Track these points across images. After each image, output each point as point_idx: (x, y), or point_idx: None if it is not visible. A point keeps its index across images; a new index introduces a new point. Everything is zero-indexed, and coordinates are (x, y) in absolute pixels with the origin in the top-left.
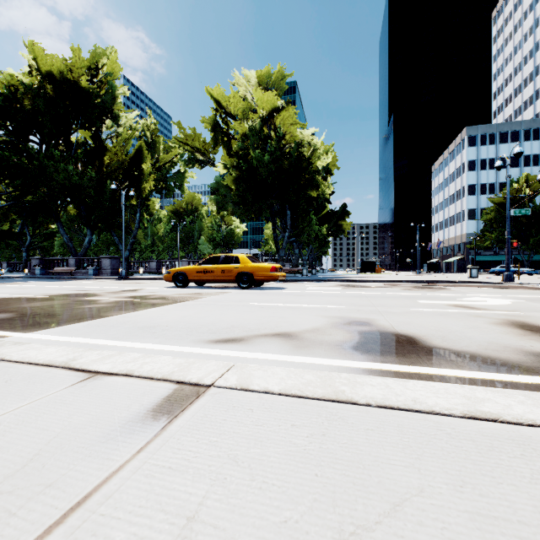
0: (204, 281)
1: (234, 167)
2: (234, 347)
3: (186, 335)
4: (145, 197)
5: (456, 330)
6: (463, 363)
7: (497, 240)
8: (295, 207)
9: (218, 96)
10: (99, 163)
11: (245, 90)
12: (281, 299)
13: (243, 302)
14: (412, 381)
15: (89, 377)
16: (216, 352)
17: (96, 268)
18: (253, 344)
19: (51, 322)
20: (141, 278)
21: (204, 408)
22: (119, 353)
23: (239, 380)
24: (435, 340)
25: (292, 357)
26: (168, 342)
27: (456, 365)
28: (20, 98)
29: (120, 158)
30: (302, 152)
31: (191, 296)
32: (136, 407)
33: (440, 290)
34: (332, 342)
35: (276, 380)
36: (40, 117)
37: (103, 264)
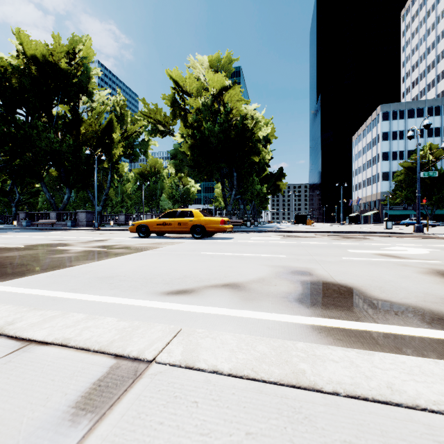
0: (163, 232)
1: (189, 136)
2: (185, 299)
3: (140, 286)
4: (115, 161)
5: (390, 280)
6: (409, 318)
7: (406, 197)
8: (241, 170)
9: (176, 77)
10: (76, 132)
11: (199, 72)
12: (229, 248)
13: (196, 251)
14: (377, 354)
15: (19, 348)
16: (167, 305)
17: (74, 221)
18: (203, 296)
19: (19, 272)
20: (111, 229)
21: (139, 401)
22: (63, 313)
23: (184, 353)
24: (374, 291)
25: (241, 311)
26: (122, 294)
27: (402, 321)
28: (9, 77)
29: (94, 128)
30: (246, 124)
31: (151, 246)
32: (55, 400)
33: (363, 240)
34: (277, 293)
35: (225, 354)
36: (26, 94)
37: (79, 217)
